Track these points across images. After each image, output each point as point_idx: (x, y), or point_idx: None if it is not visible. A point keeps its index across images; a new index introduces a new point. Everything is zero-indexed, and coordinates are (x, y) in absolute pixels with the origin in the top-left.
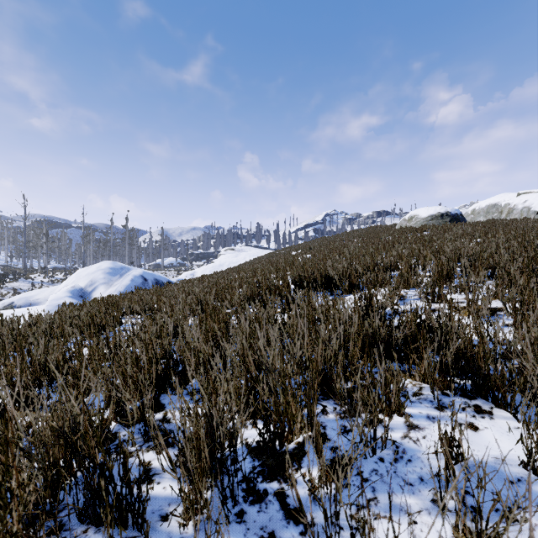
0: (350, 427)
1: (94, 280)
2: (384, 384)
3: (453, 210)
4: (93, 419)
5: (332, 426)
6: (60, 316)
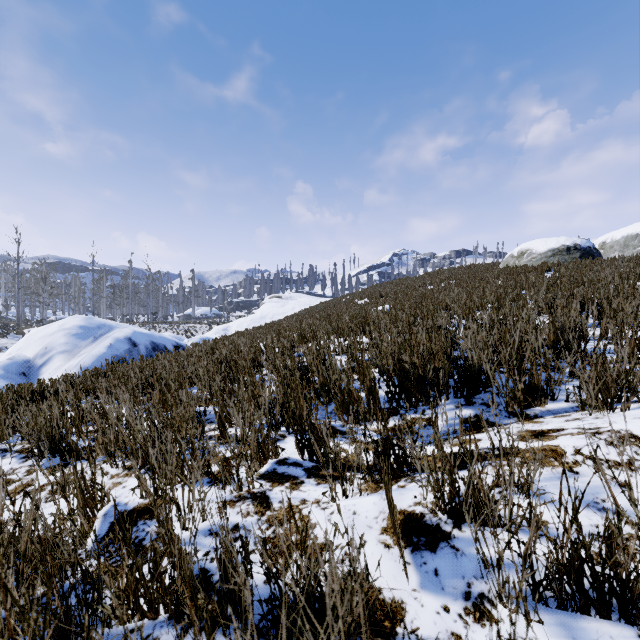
0: None
1: (50, 346)
2: None
3: (584, 242)
4: None
5: None
6: None
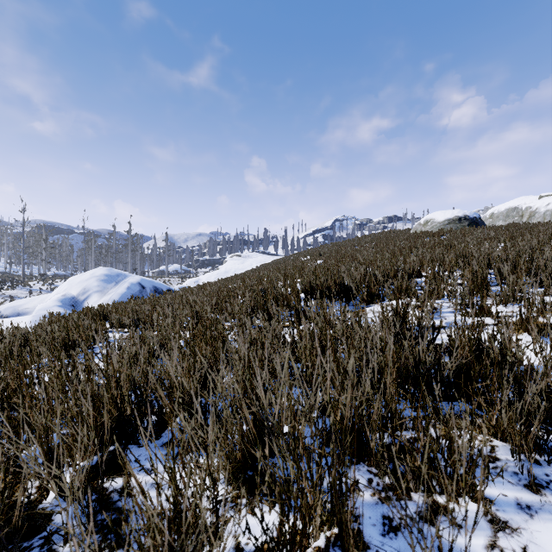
0: (412, 549)
1: (87, 288)
2: (448, 450)
3: (471, 214)
4: (28, 485)
5: (369, 517)
6: (35, 330)
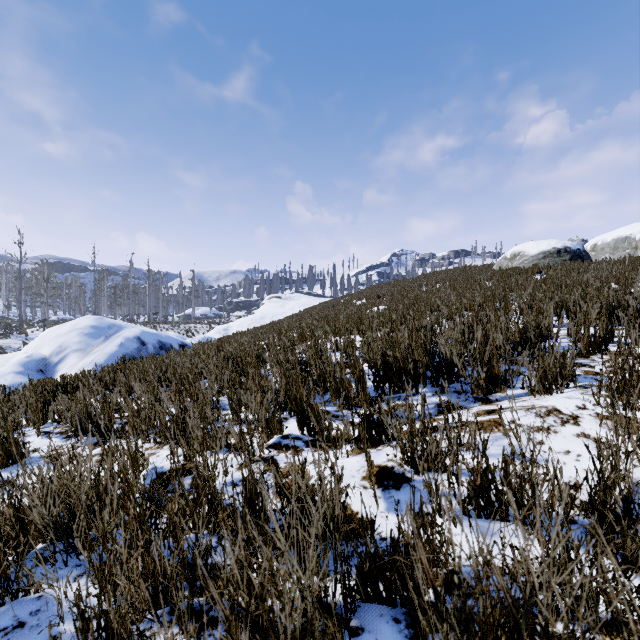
0: None
1: (64, 345)
2: None
3: (574, 245)
4: None
5: None
6: None
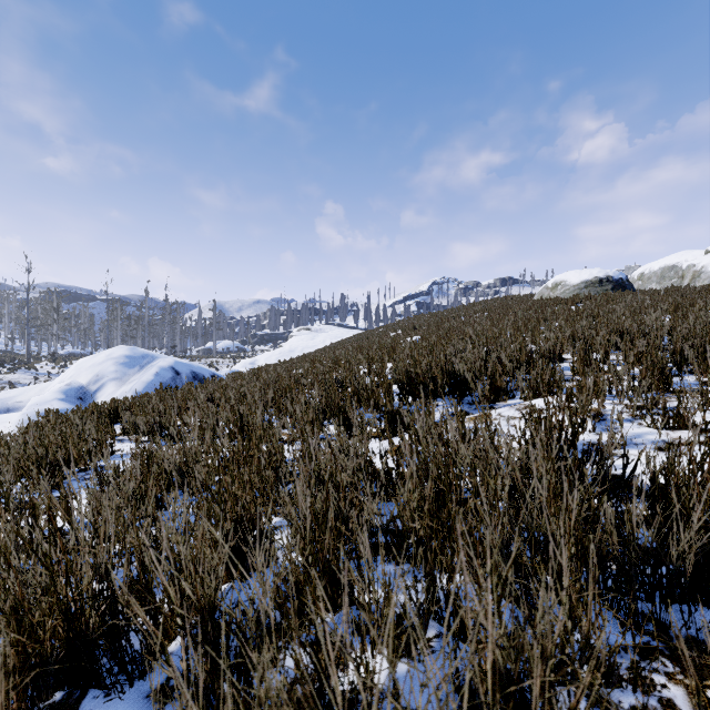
0: None
1: (101, 374)
2: None
3: (616, 274)
4: None
5: None
6: (5, 442)
